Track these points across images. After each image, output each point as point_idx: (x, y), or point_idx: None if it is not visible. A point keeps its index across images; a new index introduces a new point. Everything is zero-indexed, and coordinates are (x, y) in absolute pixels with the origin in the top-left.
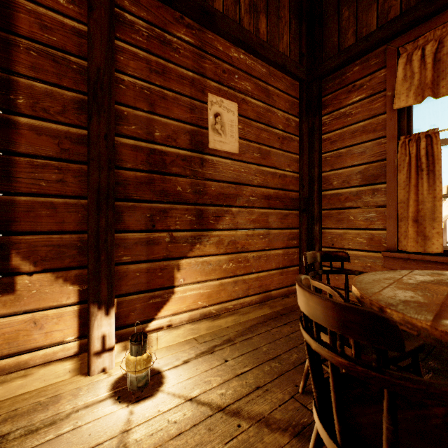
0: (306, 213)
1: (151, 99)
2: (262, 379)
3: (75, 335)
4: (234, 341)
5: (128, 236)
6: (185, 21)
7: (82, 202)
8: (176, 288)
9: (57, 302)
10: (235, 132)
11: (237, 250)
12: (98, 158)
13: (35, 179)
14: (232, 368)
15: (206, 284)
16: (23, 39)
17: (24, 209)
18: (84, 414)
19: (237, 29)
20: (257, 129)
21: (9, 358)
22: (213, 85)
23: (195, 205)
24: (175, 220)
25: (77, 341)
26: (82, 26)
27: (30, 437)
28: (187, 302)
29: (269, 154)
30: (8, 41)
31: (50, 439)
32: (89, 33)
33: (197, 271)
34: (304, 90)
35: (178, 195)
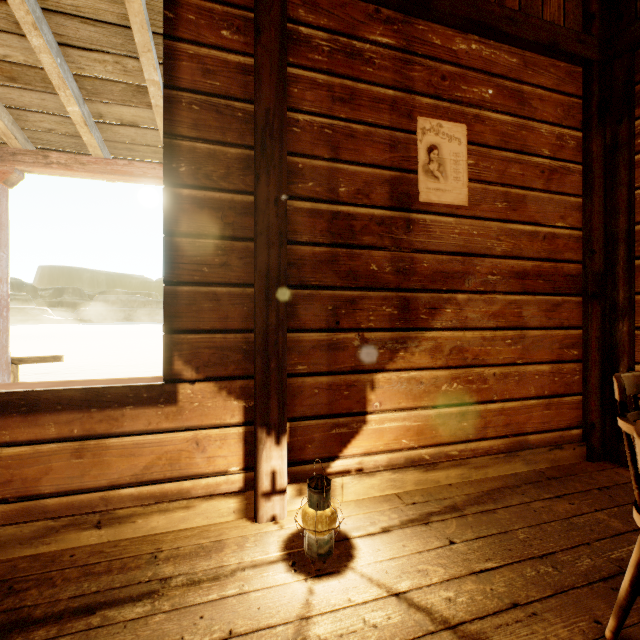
0: (600, 301)
1: (334, 141)
2: (523, 591)
3: (240, 466)
4: (463, 511)
5: (303, 337)
6: (383, 14)
7: (248, 291)
8: (369, 415)
9: (220, 419)
10: (462, 172)
11: (466, 363)
12: (267, 231)
13: (197, 264)
14: (462, 557)
15: (414, 413)
16: (185, 93)
17: (186, 302)
18: (251, 576)
19: (466, 3)
20: (502, 162)
21: (171, 482)
22: (426, 103)
23: (397, 291)
24: (367, 314)
25: (242, 473)
26: (248, 60)
27: (192, 589)
28: (386, 438)
29: (523, 201)
30: (171, 99)
31: (214, 599)
32: (256, 66)
33: (399, 393)
34: (595, 79)
35: (371, 277)
